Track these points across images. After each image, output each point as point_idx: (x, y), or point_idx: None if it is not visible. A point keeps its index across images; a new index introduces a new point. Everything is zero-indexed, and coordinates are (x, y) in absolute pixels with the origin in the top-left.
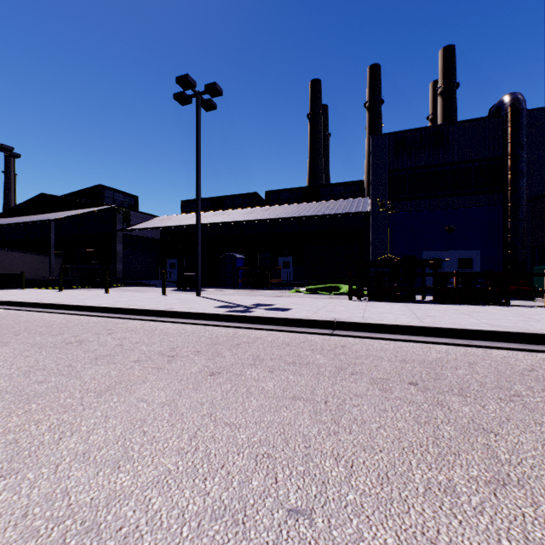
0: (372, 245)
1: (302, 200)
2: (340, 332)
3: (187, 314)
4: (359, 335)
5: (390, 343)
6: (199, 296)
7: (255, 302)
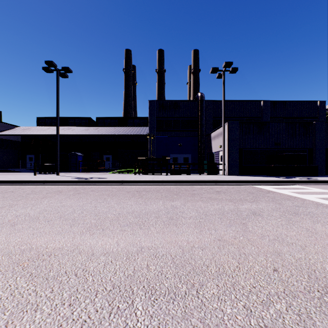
0: (149, 151)
1: (117, 124)
2: (124, 184)
3: (58, 181)
4: (130, 184)
5: (139, 185)
6: (59, 175)
7: (90, 177)
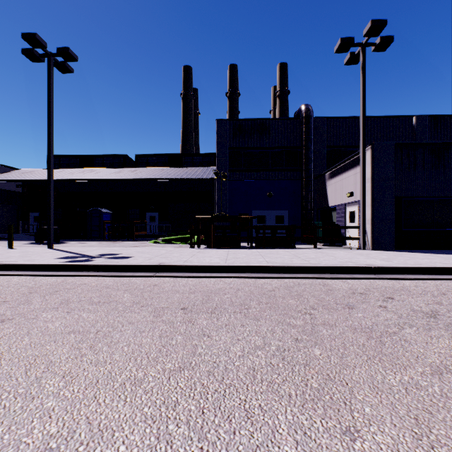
0: (217, 205)
1: (168, 165)
2: (161, 274)
3: (20, 266)
4: (175, 275)
5: (195, 280)
6: (51, 249)
7: (104, 252)
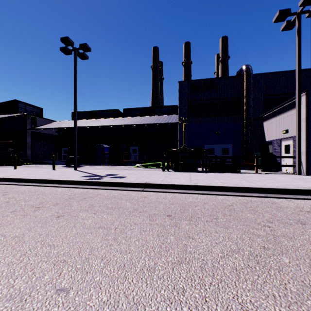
0: (179, 141)
1: (144, 114)
2: (147, 189)
3: (61, 181)
4: (157, 190)
5: (171, 194)
6: (76, 170)
7: (107, 173)
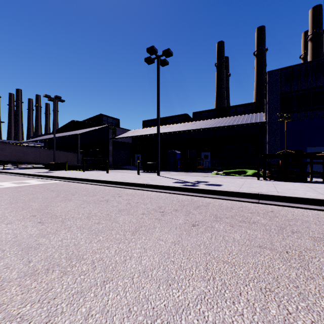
0: (268, 144)
1: (216, 117)
2: (264, 201)
3: (159, 186)
4: (280, 204)
5: (307, 211)
6: (159, 176)
7: (195, 180)
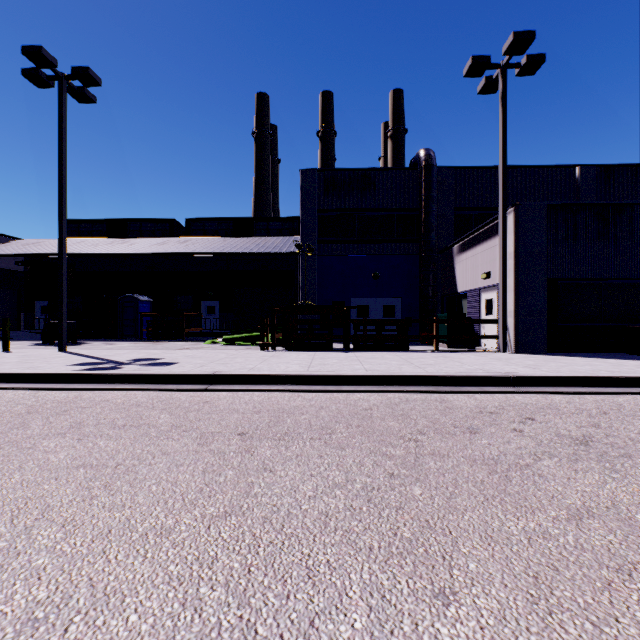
0: (302, 290)
1: (233, 233)
2: (216, 387)
3: (17, 376)
4: (235, 388)
5: (263, 395)
6: (63, 352)
7: (138, 357)
